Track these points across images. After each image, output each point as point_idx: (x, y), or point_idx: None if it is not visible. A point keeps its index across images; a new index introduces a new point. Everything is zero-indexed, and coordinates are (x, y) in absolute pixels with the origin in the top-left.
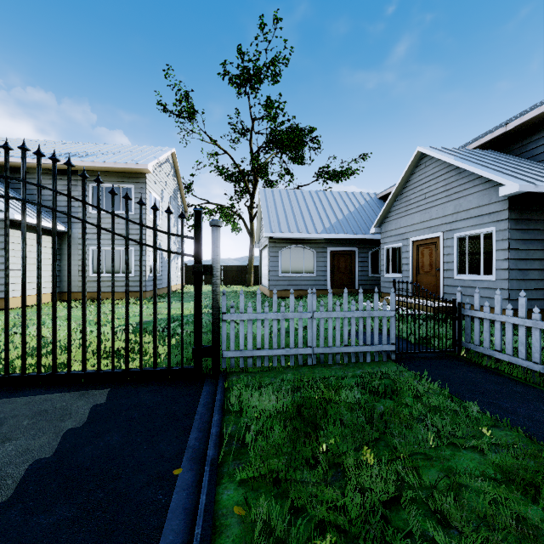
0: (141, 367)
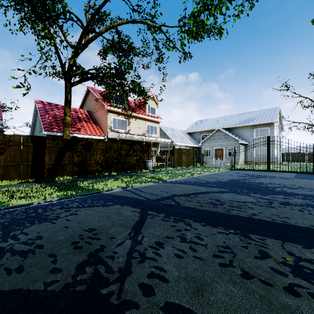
0: (300, 171)
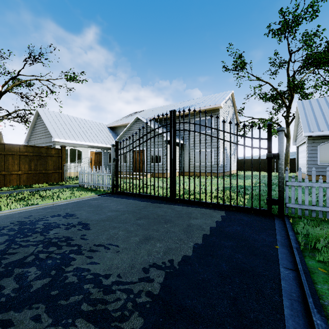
0: (237, 204)
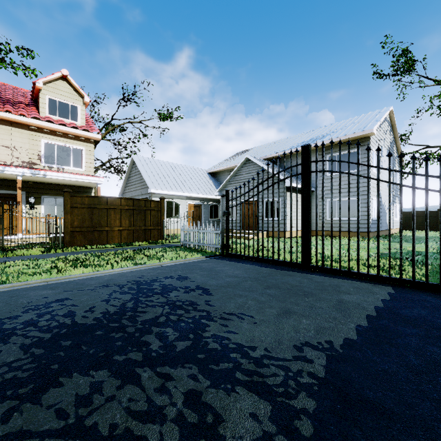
0: (413, 278)
